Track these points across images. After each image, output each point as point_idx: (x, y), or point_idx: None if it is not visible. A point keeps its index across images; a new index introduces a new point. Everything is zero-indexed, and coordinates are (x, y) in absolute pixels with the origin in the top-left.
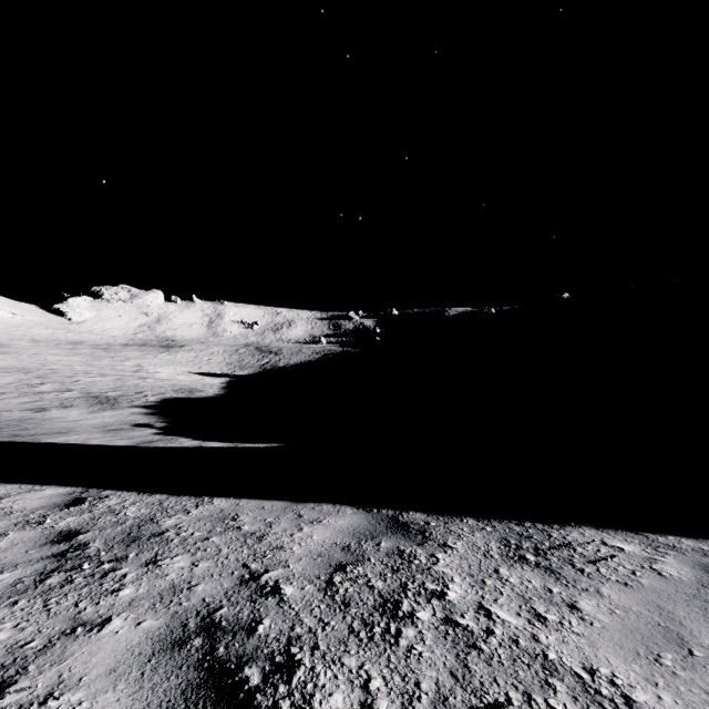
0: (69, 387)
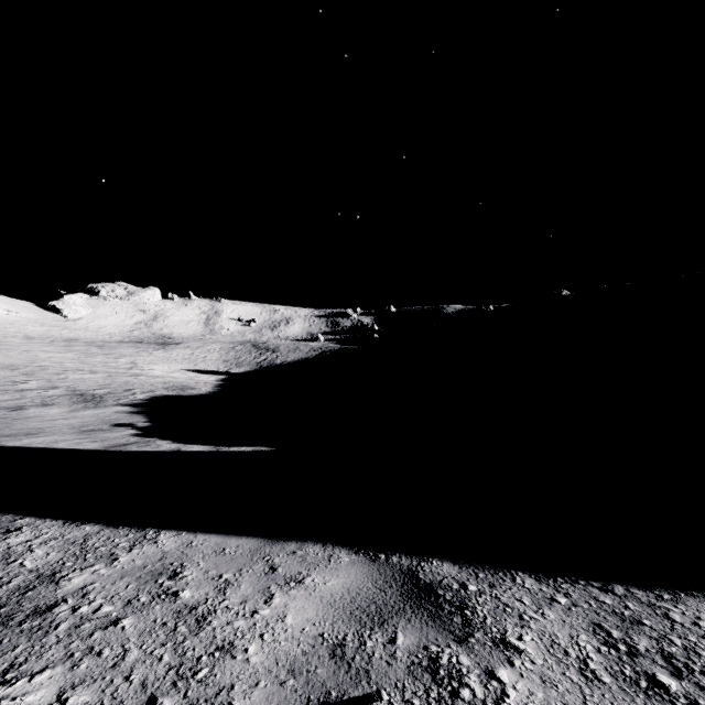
0: (55, 384)
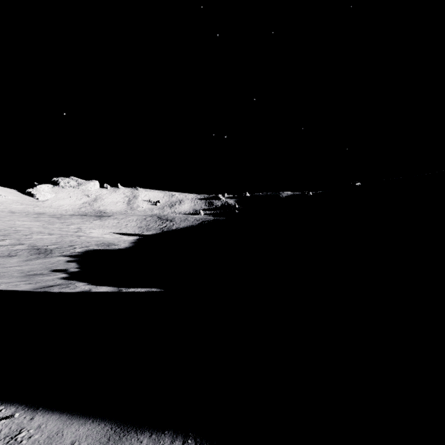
0: (22, 242)
